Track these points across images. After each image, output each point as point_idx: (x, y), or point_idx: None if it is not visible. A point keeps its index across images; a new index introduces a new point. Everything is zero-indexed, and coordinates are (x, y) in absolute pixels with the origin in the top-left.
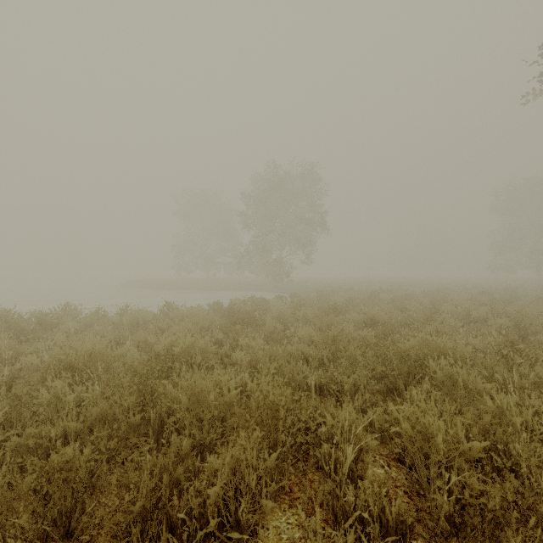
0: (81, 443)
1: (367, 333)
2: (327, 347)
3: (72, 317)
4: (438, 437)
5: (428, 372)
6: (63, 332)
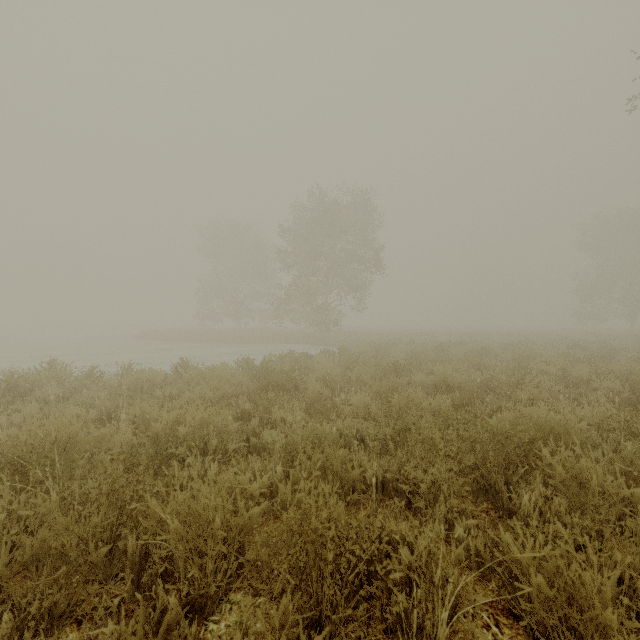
0: (5, 599)
1: (441, 402)
2: (391, 423)
3: (58, 379)
4: (605, 612)
5: (540, 464)
6: (40, 400)
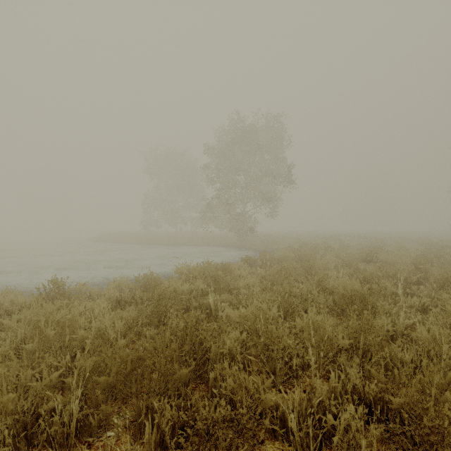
0: None
1: None
2: None
3: None
4: None
5: None
6: None
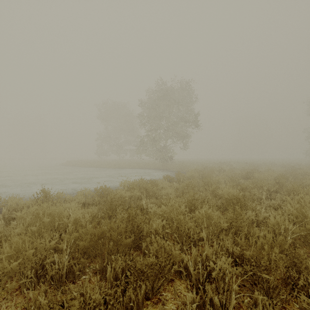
0: None
1: None
2: None
3: None
4: None
5: None
6: None
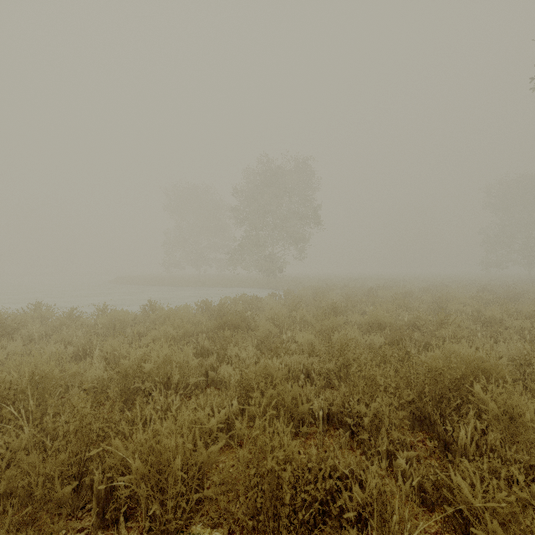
0: None
1: (375, 339)
2: (334, 359)
3: (43, 319)
4: None
5: (472, 399)
6: (25, 337)
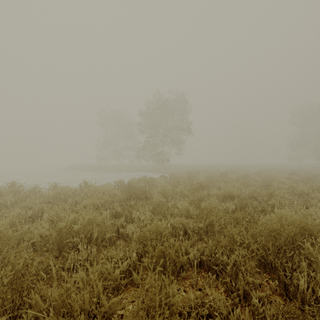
0: None
1: (229, 206)
2: (203, 221)
3: (16, 192)
4: None
5: (303, 253)
6: (1, 205)
